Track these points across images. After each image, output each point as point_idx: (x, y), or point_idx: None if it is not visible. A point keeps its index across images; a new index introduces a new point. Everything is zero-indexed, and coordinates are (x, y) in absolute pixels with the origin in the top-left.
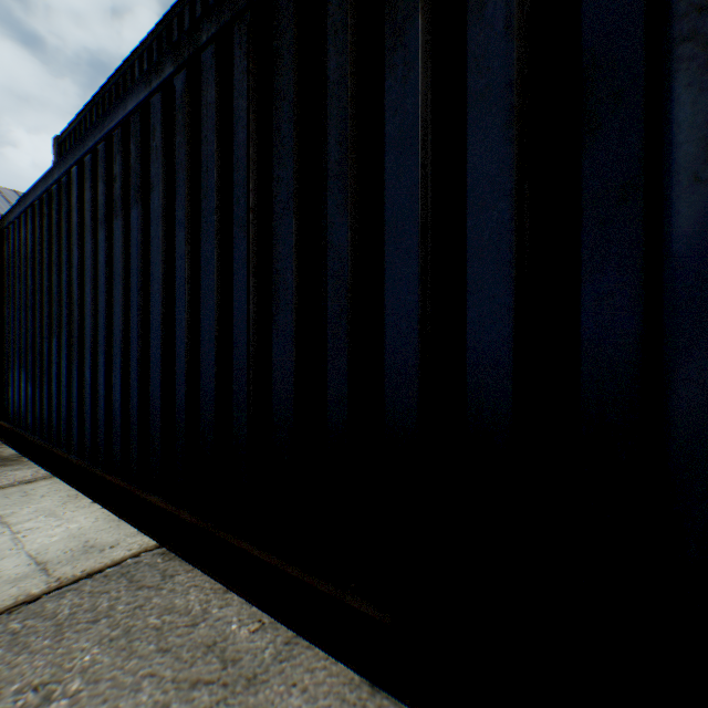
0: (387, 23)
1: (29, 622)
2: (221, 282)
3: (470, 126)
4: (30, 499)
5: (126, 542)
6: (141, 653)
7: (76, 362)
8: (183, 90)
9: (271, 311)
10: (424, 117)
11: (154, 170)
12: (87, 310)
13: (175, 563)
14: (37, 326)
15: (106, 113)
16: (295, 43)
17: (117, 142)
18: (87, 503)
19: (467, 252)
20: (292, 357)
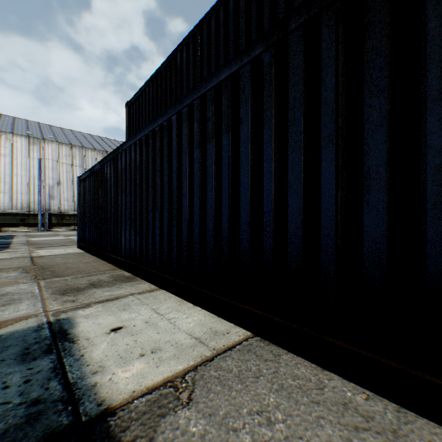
0: None
1: (219, 372)
2: (306, 176)
3: None
4: (159, 301)
5: (233, 331)
6: (302, 402)
7: (175, 225)
8: (270, 61)
9: (361, 193)
10: None
11: (243, 112)
12: (184, 196)
13: (273, 347)
14: (143, 206)
15: (201, 82)
16: (388, 16)
17: (210, 98)
18: (191, 306)
19: None
20: (385, 223)
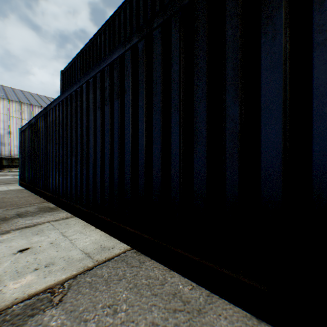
0: (262, 12)
1: (93, 278)
2: (163, 133)
3: (314, 58)
4: (69, 226)
5: (117, 246)
6: (145, 295)
7: (85, 167)
8: (142, 48)
9: (193, 146)
10: (284, 55)
11: (126, 84)
12: (91, 145)
13: (142, 256)
14: (64, 152)
15: (101, 60)
16: (207, 24)
17: (107, 72)
18: (93, 228)
19: (312, 118)
20: (205, 167)
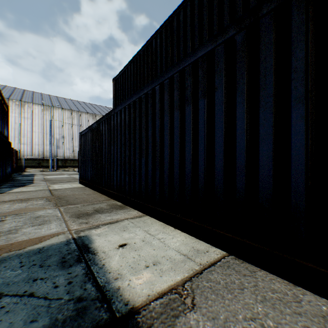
0: None
1: (210, 283)
2: (276, 130)
3: None
4: (147, 224)
5: (211, 250)
6: (286, 312)
7: (158, 168)
8: (242, 40)
9: None
10: None
11: (217, 81)
12: (166, 146)
13: (247, 265)
14: (131, 153)
15: (181, 60)
16: None
17: (188, 71)
18: (173, 229)
19: None
20: None
